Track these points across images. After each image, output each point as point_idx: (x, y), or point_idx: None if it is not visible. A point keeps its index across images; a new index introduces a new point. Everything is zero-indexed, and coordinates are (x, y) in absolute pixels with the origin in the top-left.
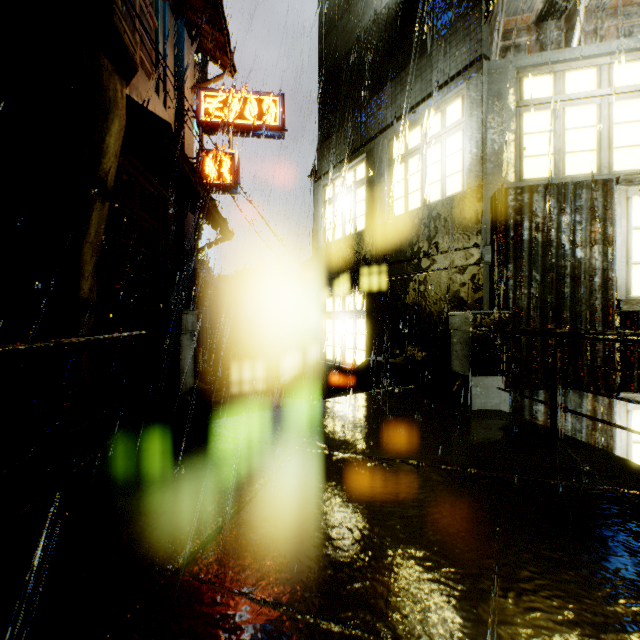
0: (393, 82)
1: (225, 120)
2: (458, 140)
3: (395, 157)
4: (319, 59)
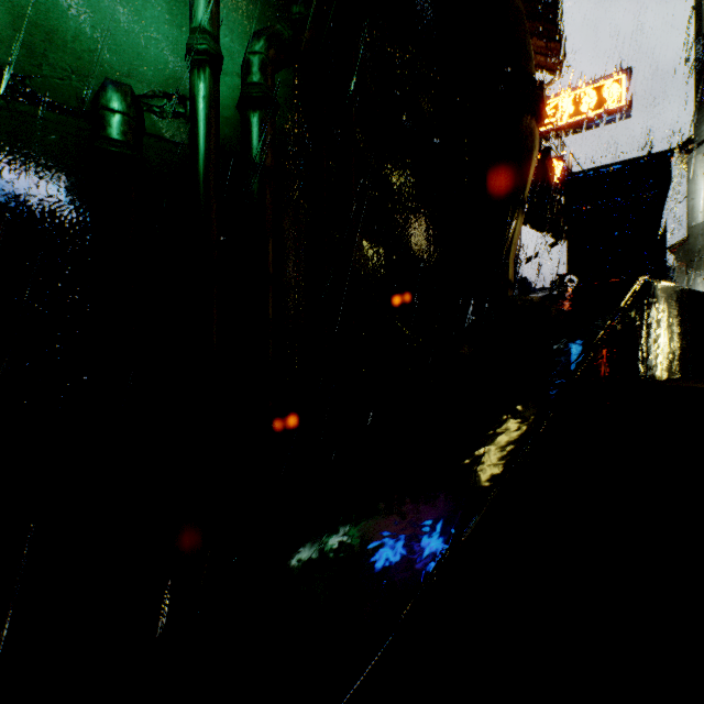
0: None
1: (557, 124)
2: None
3: None
4: (695, 12)
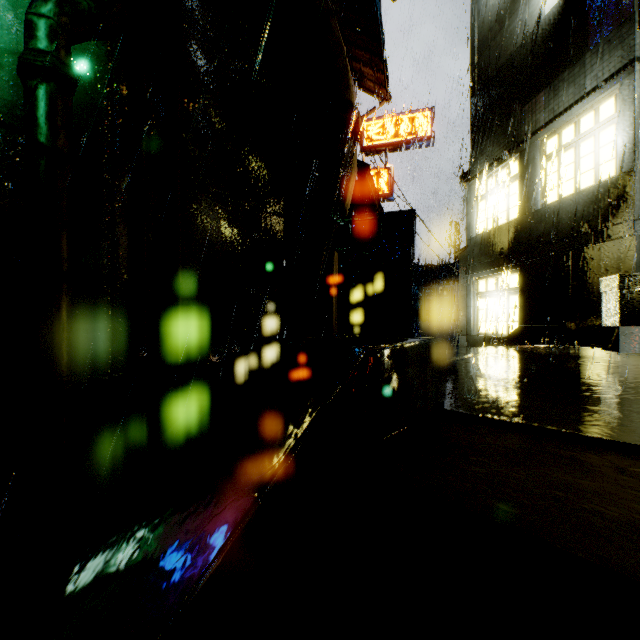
0: (546, 89)
1: (383, 141)
2: (611, 132)
3: (548, 153)
4: (471, 76)
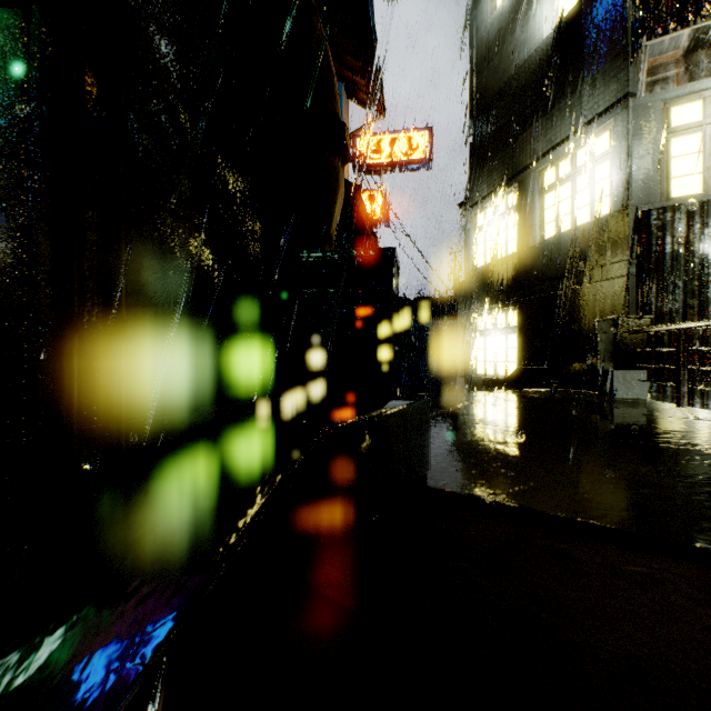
0: (544, 118)
1: (377, 161)
2: (606, 168)
3: (546, 185)
4: (470, 97)
